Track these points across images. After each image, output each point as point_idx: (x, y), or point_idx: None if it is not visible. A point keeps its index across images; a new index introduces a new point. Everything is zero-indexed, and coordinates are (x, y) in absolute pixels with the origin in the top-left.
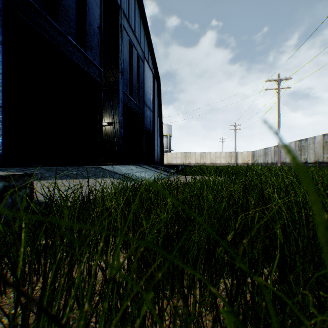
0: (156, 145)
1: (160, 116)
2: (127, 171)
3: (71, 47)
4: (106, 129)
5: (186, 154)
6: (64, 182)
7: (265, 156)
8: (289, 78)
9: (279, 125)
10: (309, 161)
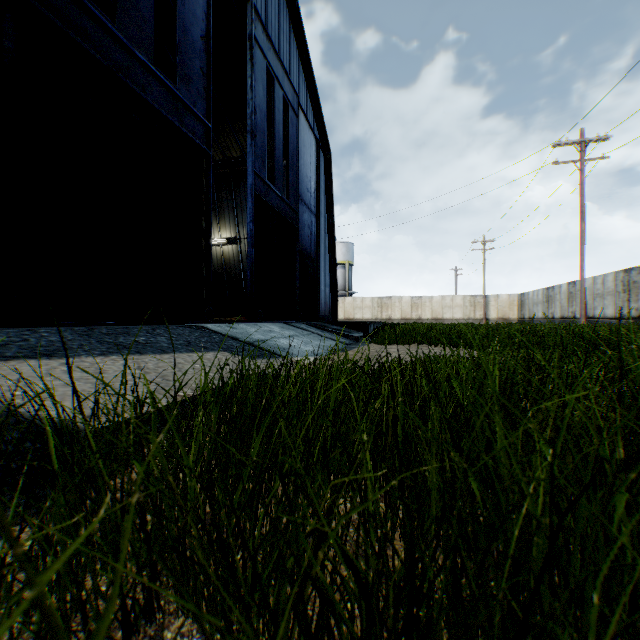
0: (321, 283)
1: (330, 223)
2: (262, 336)
3: (144, 76)
4: (224, 252)
5: (382, 301)
6: (109, 363)
7: (547, 304)
8: (605, 138)
9: (582, 237)
10: None
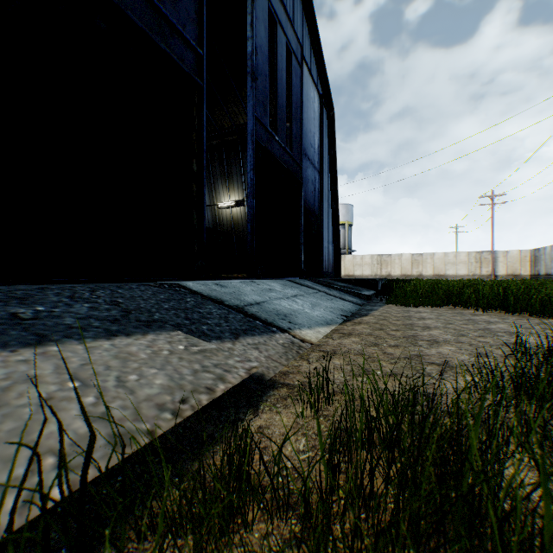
0: (325, 240)
1: (333, 181)
2: (257, 297)
3: None
4: (233, 214)
5: (381, 258)
6: None
7: None
8: None
9: None
10: None
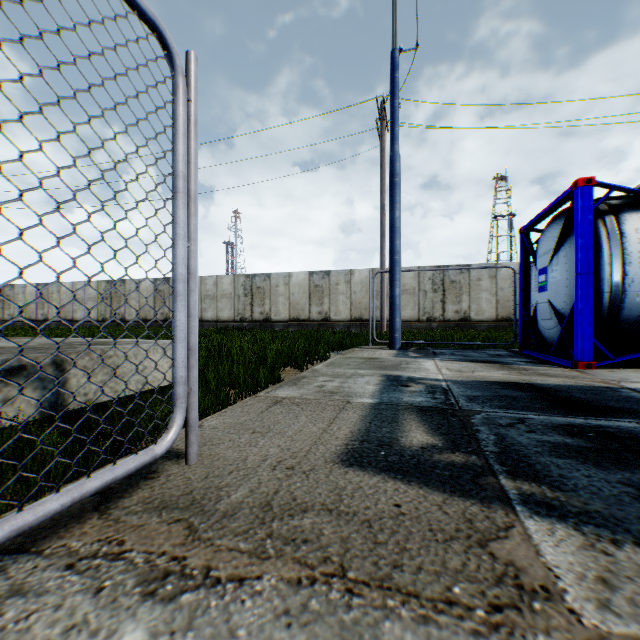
0: None
1: None
2: None
3: None
4: None
5: None
6: None
7: None
8: None
9: None
10: (21, 319)
